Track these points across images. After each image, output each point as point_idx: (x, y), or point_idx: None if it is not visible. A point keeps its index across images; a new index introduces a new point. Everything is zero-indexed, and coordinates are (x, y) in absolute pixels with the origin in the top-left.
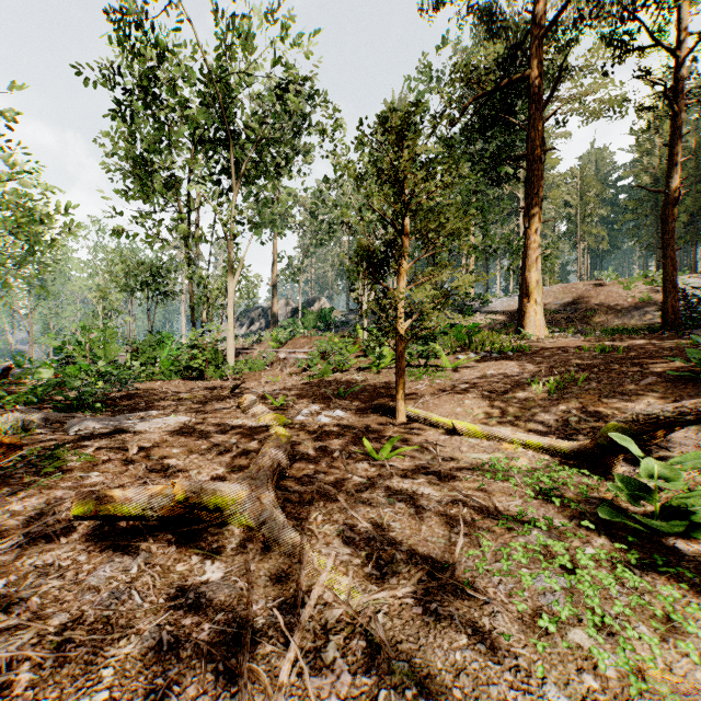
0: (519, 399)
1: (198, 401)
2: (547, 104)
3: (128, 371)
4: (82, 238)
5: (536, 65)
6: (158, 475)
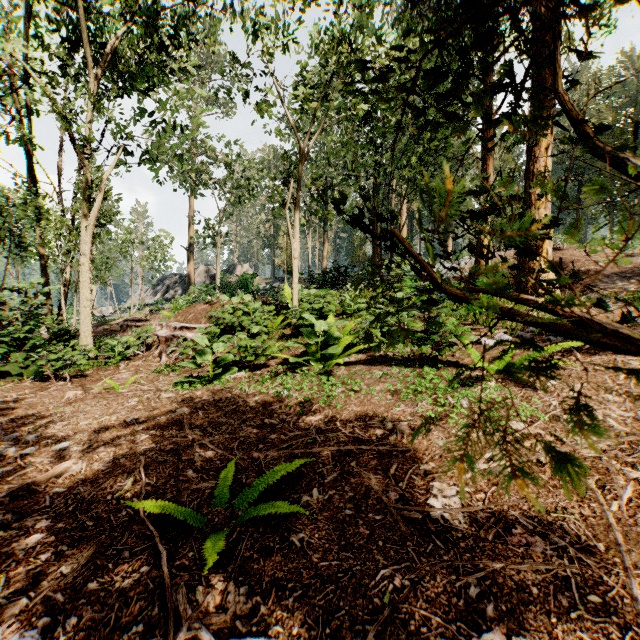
0: None
1: None
2: None
3: None
4: None
5: None
6: None
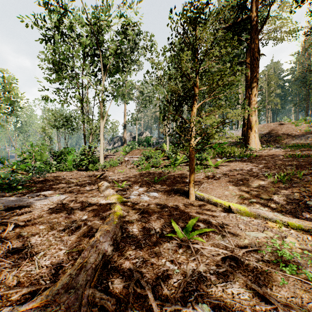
0: (263, 186)
1: (79, 184)
2: (261, 30)
3: (51, 166)
4: (38, 105)
5: (255, 10)
6: (11, 257)
